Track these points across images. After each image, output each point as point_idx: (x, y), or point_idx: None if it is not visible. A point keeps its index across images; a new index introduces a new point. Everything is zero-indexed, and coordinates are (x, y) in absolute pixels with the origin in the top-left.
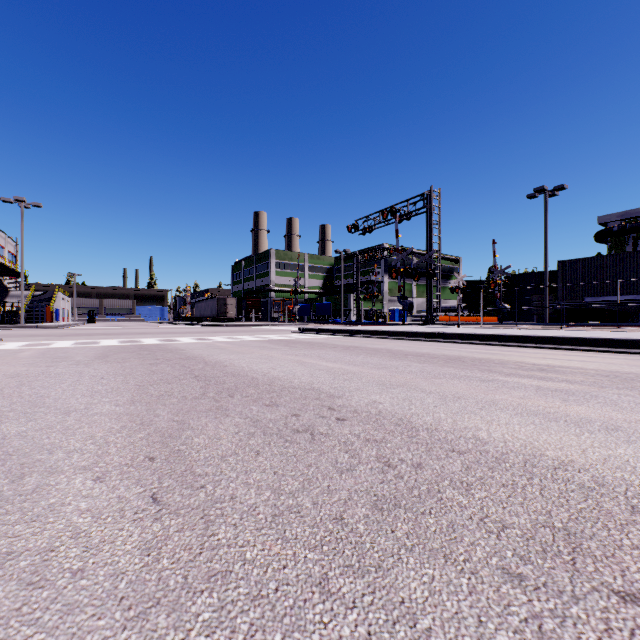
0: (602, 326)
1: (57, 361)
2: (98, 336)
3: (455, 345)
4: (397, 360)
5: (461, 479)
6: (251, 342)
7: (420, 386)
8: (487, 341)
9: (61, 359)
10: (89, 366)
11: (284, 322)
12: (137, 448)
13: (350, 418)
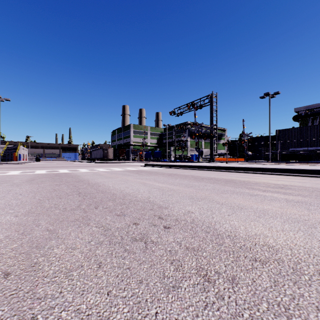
0: (299, 163)
1: (2, 183)
2: (37, 168)
3: (227, 173)
4: (198, 182)
5: (276, 299)
6: (118, 171)
7: (215, 199)
8: (244, 171)
9: (5, 182)
10: (18, 186)
11: (137, 161)
12: (2, 261)
13: (173, 226)
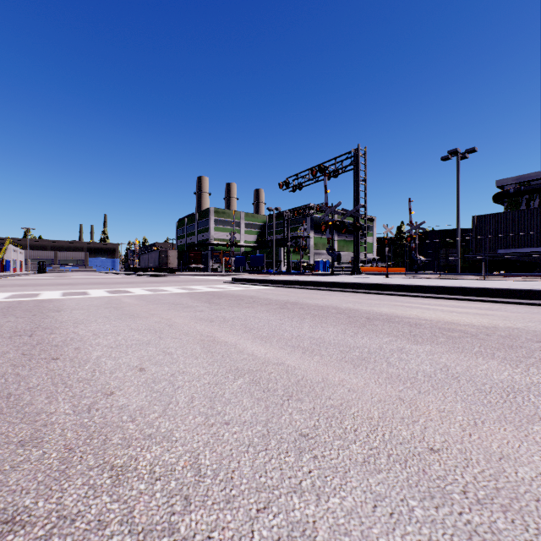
0: (522, 276)
1: None
2: (6, 288)
3: (409, 299)
4: (367, 333)
5: None
6: (169, 296)
7: None
8: (442, 294)
9: None
10: None
11: (221, 272)
12: None
13: None
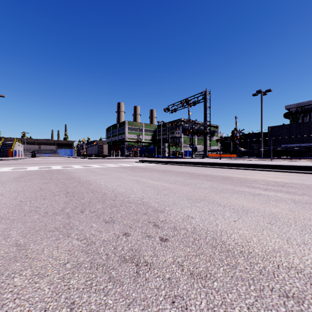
0: (291, 159)
1: None
2: (30, 164)
3: (222, 169)
4: (194, 179)
5: None
6: (112, 168)
7: (215, 200)
8: (239, 167)
9: None
10: (3, 185)
11: (132, 157)
12: None
13: (171, 238)
